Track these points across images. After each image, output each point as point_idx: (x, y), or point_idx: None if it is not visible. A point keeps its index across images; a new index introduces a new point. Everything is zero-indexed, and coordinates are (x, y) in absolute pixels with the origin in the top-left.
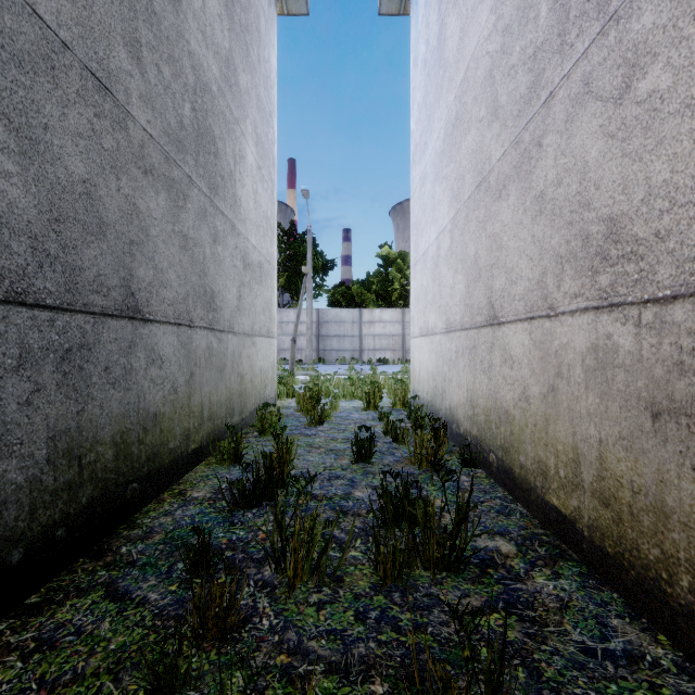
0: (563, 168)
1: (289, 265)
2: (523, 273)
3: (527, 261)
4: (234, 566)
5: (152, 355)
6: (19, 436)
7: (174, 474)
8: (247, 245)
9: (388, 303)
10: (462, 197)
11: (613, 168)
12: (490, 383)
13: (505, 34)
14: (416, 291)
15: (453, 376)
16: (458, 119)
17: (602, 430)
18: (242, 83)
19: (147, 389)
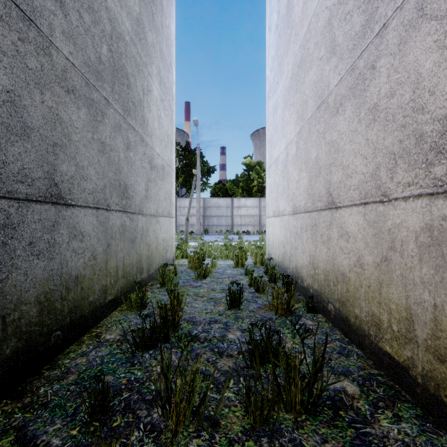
0: (396, 83)
1: (185, 170)
2: (358, 168)
3: (361, 159)
4: (128, 408)
5: (74, 232)
6: None
7: (93, 320)
8: (152, 153)
9: (250, 194)
10: (305, 116)
11: None
12: (328, 252)
13: None
14: (270, 185)
15: (298, 245)
16: (302, 61)
17: (437, 297)
18: (149, 38)
19: (69, 257)
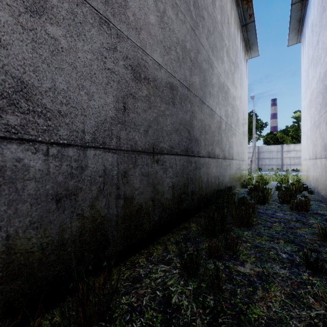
0: (322, 131)
1: None
2: (319, 148)
3: (319, 146)
4: None
5: (233, 165)
6: (228, 174)
7: (235, 187)
8: (242, 137)
9: (299, 141)
10: (311, 123)
11: (325, 135)
12: (315, 173)
13: (317, 93)
14: (302, 144)
15: (310, 172)
16: (311, 101)
17: (325, 178)
18: (242, 97)
19: (233, 171)
